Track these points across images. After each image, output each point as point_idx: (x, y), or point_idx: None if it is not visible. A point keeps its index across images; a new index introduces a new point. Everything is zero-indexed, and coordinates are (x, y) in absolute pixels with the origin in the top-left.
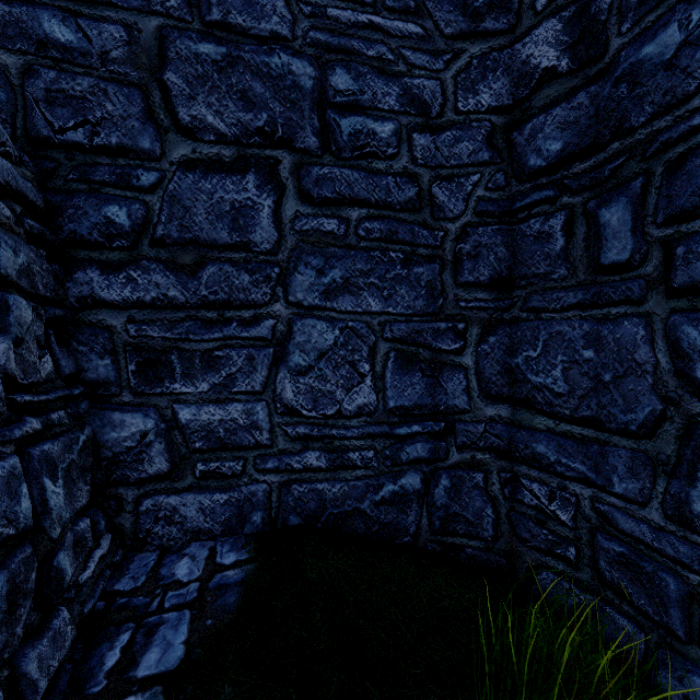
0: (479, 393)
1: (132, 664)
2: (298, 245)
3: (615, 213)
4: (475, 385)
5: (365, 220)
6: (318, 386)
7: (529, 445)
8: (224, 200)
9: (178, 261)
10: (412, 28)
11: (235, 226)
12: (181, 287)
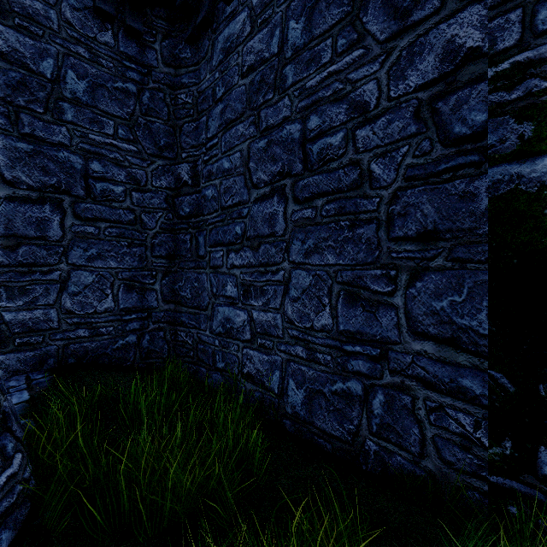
0: (162, 300)
1: None
2: (73, 238)
3: (201, 239)
4: (160, 297)
5: (109, 228)
6: (84, 300)
7: (180, 318)
8: (32, 216)
9: (5, 244)
10: (132, 148)
11: (39, 229)
12: (6, 256)
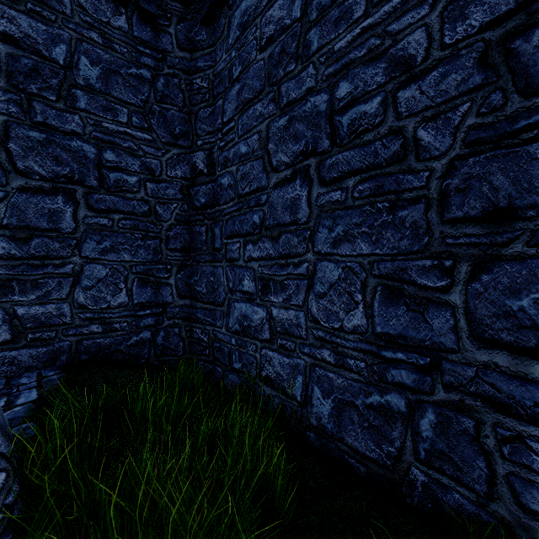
0: (177, 295)
1: (13, 403)
2: (86, 230)
3: (217, 231)
4: (175, 292)
5: (123, 220)
6: (98, 295)
7: (196, 314)
8: (45, 208)
9: (17, 236)
10: (146, 136)
11: (51, 220)
12: (18, 249)
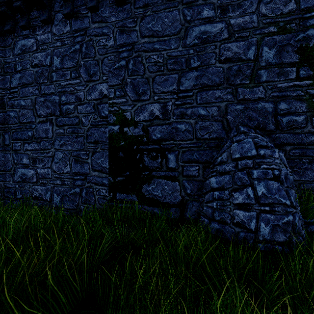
0: None
1: None
2: None
3: (7, 136)
4: None
5: None
6: None
7: None
8: None
9: None
10: None
11: None
12: None
